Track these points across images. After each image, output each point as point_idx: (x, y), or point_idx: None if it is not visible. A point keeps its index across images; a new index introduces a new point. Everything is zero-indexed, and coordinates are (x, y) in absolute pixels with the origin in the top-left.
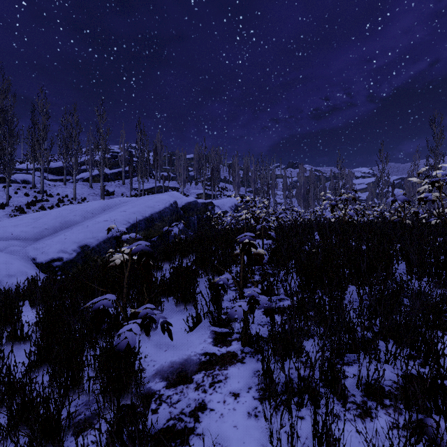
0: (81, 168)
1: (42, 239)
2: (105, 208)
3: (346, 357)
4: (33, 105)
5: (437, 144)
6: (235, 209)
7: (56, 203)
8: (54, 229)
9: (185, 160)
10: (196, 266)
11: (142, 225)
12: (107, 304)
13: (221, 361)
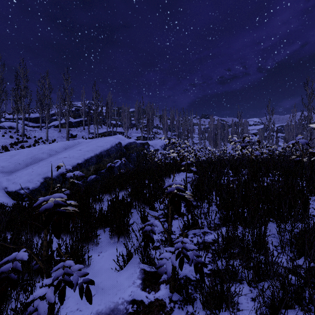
0: (53, 118)
1: (16, 171)
2: (66, 147)
3: (281, 314)
4: (17, 71)
5: (309, 101)
6: (164, 147)
7: (33, 143)
8: (26, 164)
9: (128, 113)
10: (131, 199)
11: (93, 161)
12: (14, 266)
13: (149, 313)
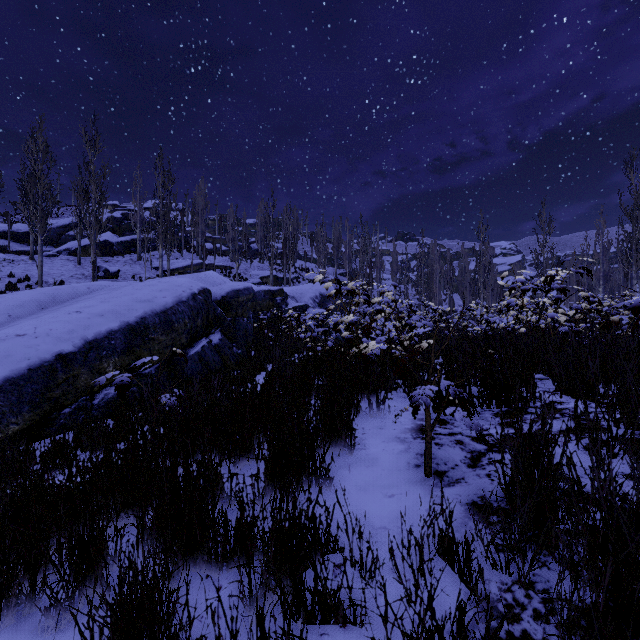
0: (70, 234)
1: None
2: (45, 304)
3: None
4: None
5: (637, 202)
6: (320, 301)
7: (1, 291)
8: None
9: (244, 226)
10: None
11: (116, 344)
12: None
13: None
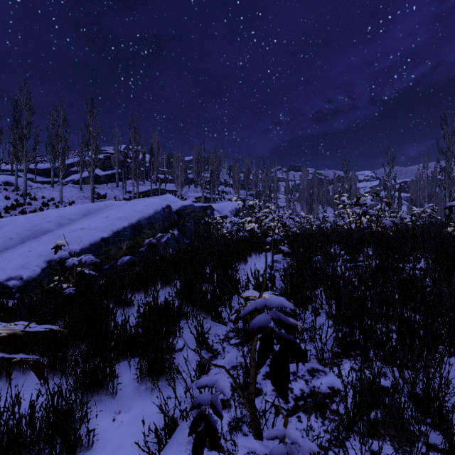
0: (72, 170)
1: (4, 251)
2: (85, 213)
3: None
4: (16, 100)
5: (448, 146)
6: (235, 213)
7: (40, 207)
8: (21, 238)
9: (183, 162)
10: (180, 302)
11: (127, 234)
12: None
13: None
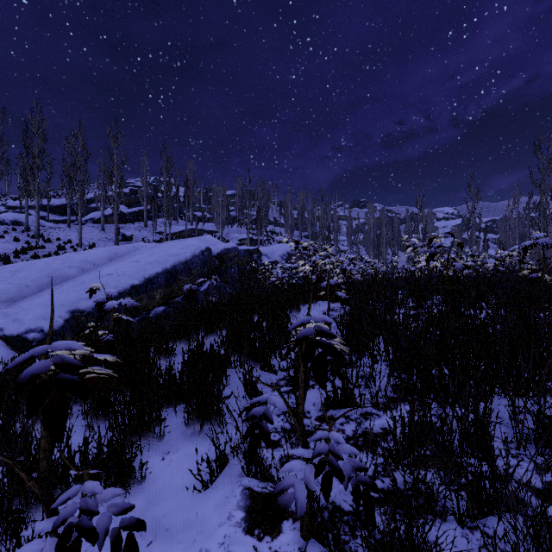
0: (91, 206)
1: (20, 300)
2: (112, 257)
3: None
4: (26, 123)
5: (543, 177)
6: (287, 258)
7: (55, 251)
8: (39, 286)
9: (225, 197)
10: (226, 349)
11: (160, 281)
12: None
13: None
